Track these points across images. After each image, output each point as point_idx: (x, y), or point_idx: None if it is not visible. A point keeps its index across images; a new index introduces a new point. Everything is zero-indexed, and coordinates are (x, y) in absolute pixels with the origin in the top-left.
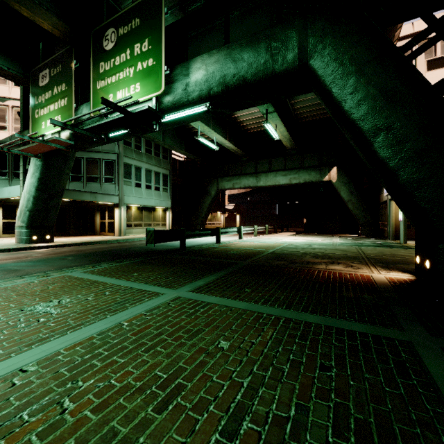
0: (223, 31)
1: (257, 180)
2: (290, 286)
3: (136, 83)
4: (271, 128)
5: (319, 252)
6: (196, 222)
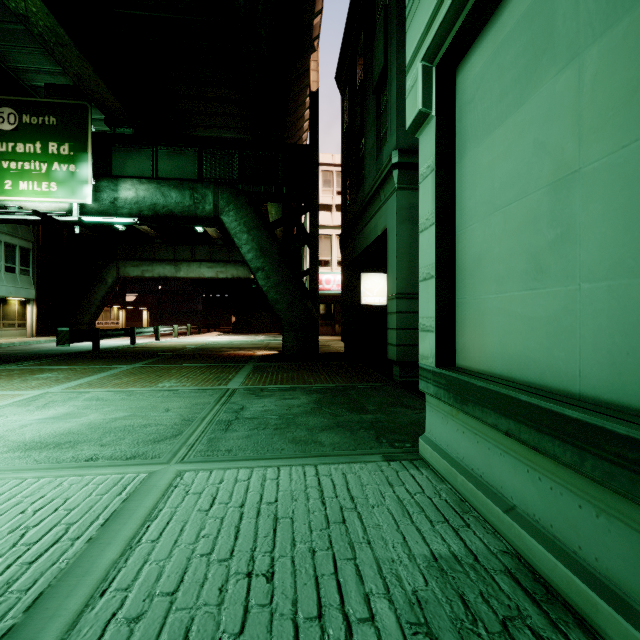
0: (151, 158)
1: (176, 269)
2: (206, 359)
3: (51, 182)
4: None
5: (235, 346)
6: (80, 321)
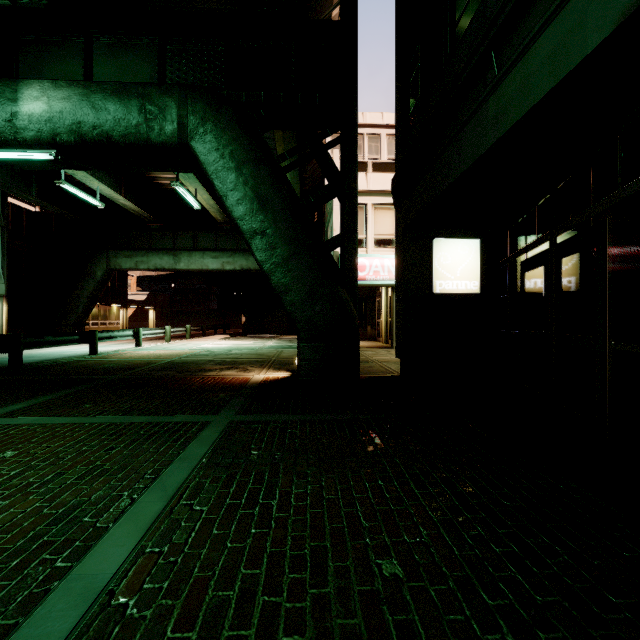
0: (82, 55)
1: (175, 259)
2: (149, 396)
3: None
4: (186, 193)
5: (230, 358)
6: (66, 321)
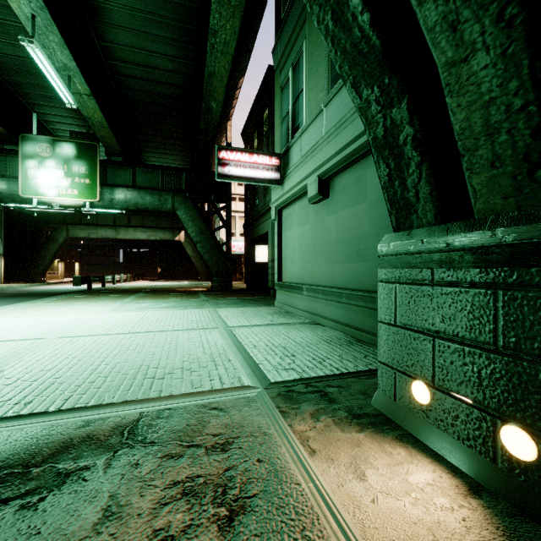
0: (131, 174)
1: (116, 232)
2: (172, 292)
3: (74, 189)
4: None
5: (177, 287)
6: (35, 271)
